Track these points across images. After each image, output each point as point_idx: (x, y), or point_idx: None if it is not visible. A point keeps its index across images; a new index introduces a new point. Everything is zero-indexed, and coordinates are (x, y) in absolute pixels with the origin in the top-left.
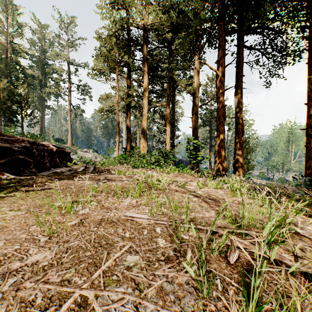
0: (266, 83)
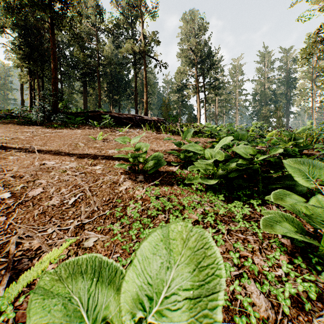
0: None
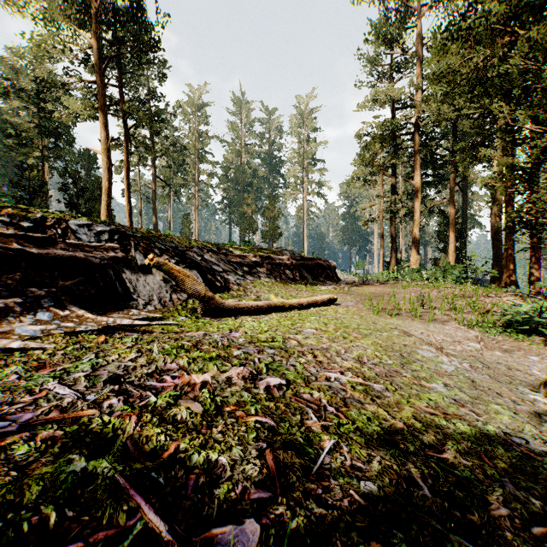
0: None
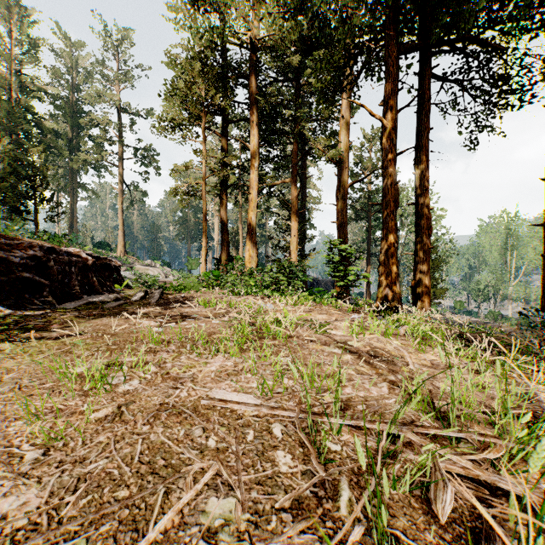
0: (471, 142)
